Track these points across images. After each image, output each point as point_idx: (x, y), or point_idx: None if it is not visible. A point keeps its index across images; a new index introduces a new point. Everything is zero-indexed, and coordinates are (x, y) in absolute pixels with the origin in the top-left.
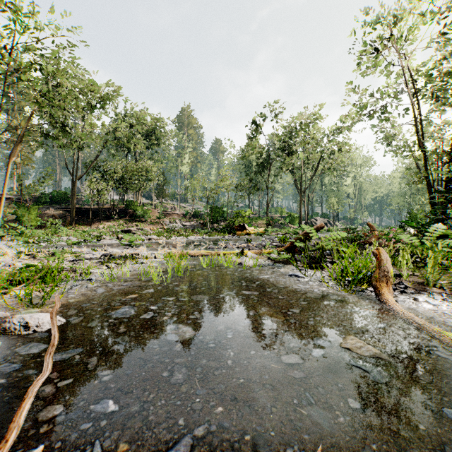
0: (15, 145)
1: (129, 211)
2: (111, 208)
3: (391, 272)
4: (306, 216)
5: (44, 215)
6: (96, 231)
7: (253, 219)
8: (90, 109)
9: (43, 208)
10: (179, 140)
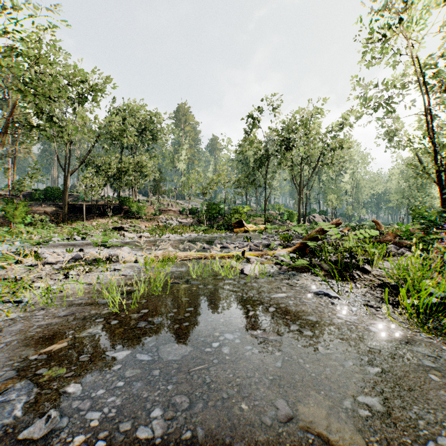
0: (1, 138)
1: (124, 208)
2: (105, 205)
3: None
4: (304, 213)
5: (36, 211)
6: (80, 228)
7: (251, 216)
8: (82, 101)
9: (36, 205)
10: (176, 136)
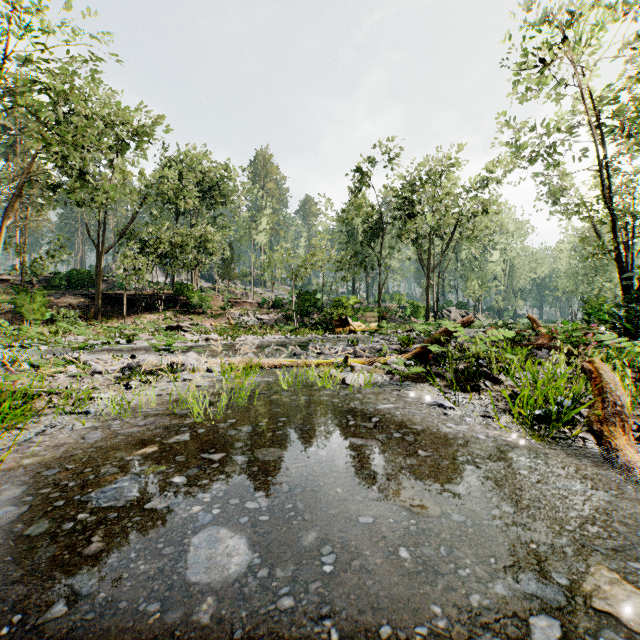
0: (11, 202)
1: (181, 299)
2: (154, 295)
3: (627, 407)
4: (435, 306)
5: (58, 304)
6: (126, 327)
7: (360, 310)
8: (122, 150)
9: (56, 295)
10: (253, 197)
